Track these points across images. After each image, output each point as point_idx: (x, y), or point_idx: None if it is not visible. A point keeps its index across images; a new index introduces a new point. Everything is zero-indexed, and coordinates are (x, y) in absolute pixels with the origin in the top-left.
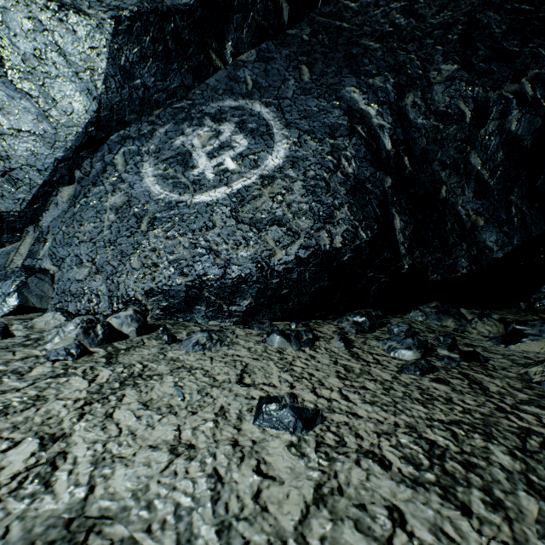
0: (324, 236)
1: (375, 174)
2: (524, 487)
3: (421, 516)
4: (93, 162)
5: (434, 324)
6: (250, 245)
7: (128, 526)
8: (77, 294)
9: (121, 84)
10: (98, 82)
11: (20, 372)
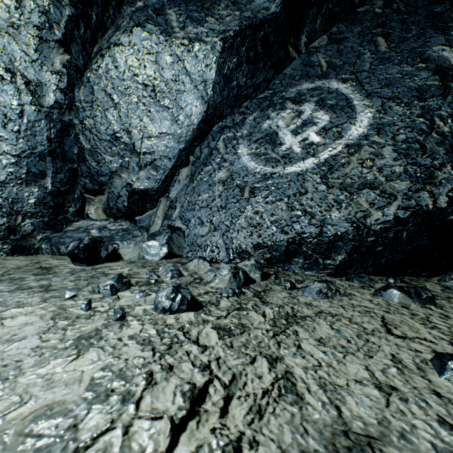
0: (424, 196)
1: None
2: None
3: None
4: (201, 148)
5: None
6: (342, 207)
7: (400, 451)
8: (202, 245)
9: (223, 88)
10: (208, 89)
11: (213, 303)
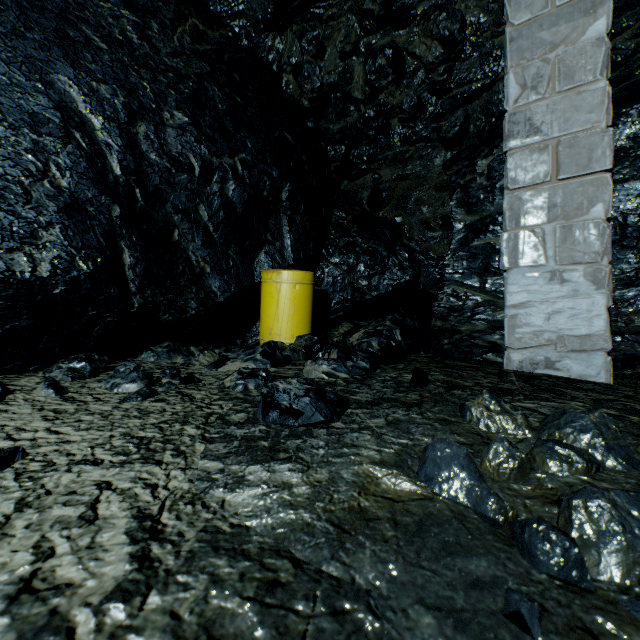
0: (21, 260)
1: (101, 198)
2: (201, 440)
3: (126, 477)
4: None
5: (166, 362)
6: None
7: None
8: None
9: None
10: None
11: None
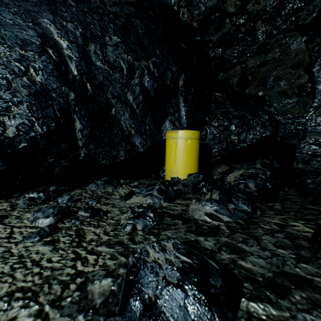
0: None
1: (62, 88)
2: None
3: None
4: None
5: (101, 191)
6: None
7: None
8: None
9: None
10: None
11: None
